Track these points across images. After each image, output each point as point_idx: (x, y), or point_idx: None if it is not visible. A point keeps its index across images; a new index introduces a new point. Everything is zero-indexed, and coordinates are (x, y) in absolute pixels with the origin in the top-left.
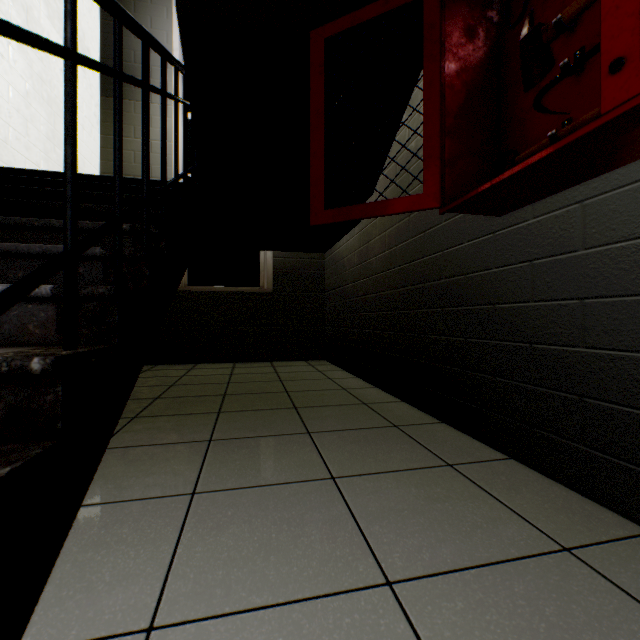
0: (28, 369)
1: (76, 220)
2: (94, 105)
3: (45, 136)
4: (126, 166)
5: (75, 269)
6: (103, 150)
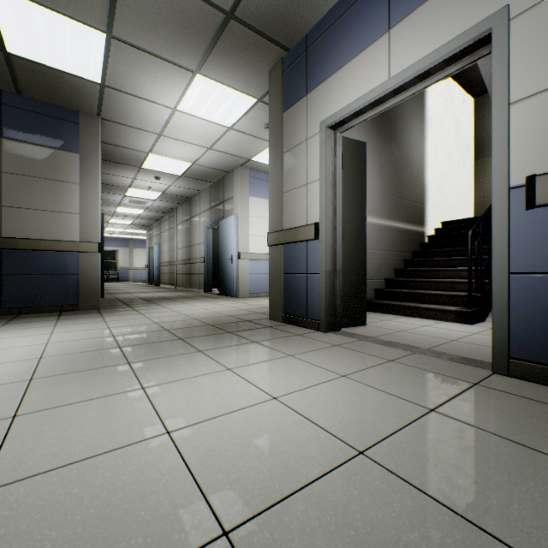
0: (485, 282)
1: (490, 256)
2: (470, 168)
3: (453, 199)
4: (487, 192)
5: (490, 265)
6: (474, 188)
